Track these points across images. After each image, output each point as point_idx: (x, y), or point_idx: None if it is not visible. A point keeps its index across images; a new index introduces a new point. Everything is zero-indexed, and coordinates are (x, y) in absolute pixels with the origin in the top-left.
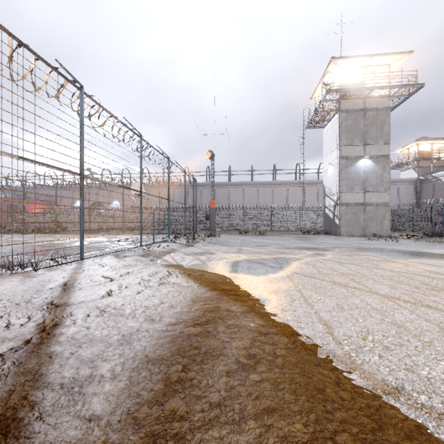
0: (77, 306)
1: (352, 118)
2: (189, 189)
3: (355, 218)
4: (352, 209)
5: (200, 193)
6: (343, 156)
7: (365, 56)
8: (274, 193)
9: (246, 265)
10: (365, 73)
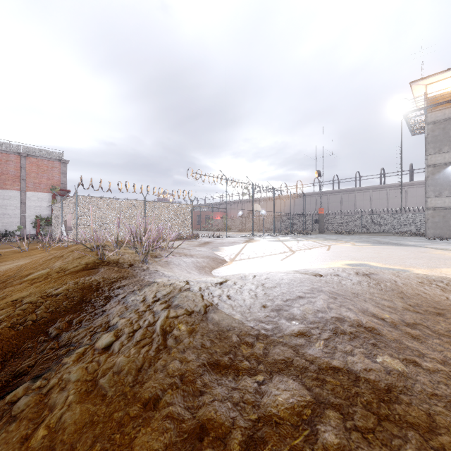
0: (218, 239)
1: (439, 128)
2: (317, 197)
3: (444, 221)
4: (439, 212)
5: (327, 200)
6: (430, 164)
7: (449, 70)
8: (408, 194)
9: (273, 240)
10: (445, 88)
